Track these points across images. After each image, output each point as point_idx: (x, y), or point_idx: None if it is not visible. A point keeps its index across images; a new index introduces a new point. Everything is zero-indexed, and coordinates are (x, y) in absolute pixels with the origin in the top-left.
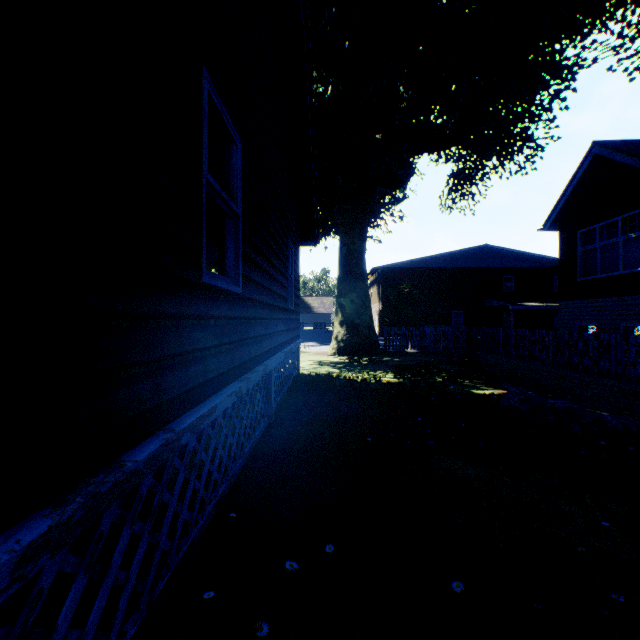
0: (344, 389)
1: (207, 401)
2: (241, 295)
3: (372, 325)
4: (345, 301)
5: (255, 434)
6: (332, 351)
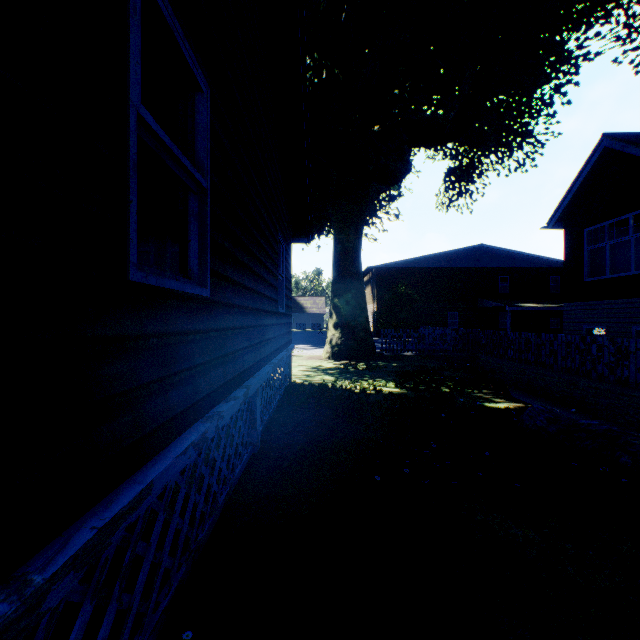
0: (341, 403)
1: (138, 473)
2: (210, 299)
3: (368, 327)
4: (340, 302)
5: (234, 473)
6: (326, 355)
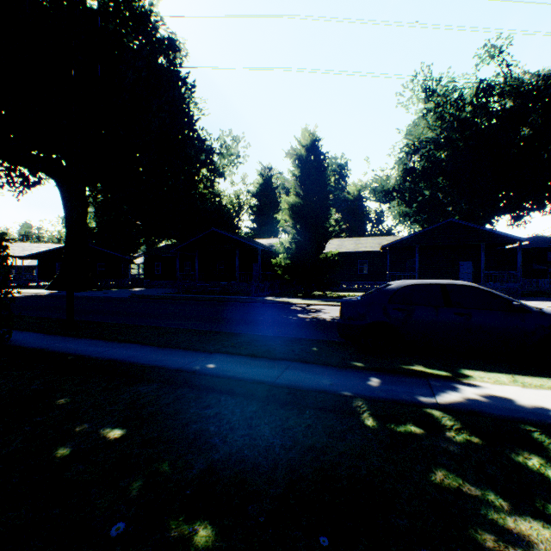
0: None
1: None
2: None
3: None
4: None
5: None
6: None
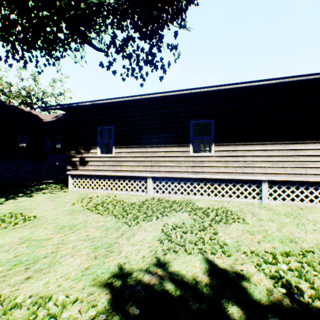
0: None
1: None
2: None
3: None
4: None
5: None
6: None
